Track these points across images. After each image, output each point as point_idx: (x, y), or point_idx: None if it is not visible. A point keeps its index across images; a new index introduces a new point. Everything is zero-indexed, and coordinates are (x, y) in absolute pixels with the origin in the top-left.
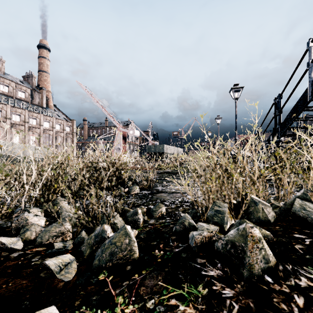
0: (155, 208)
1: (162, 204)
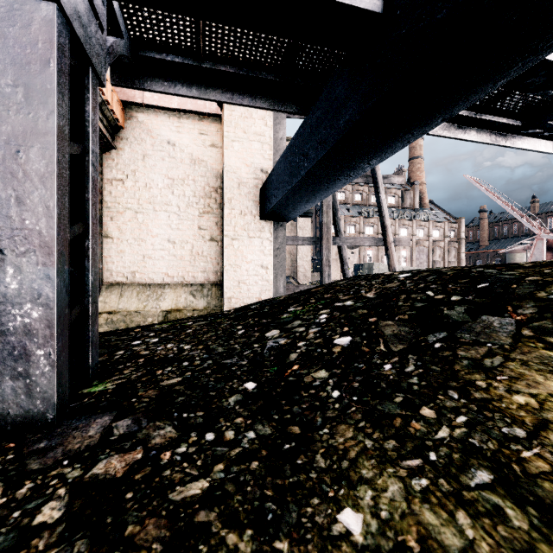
0: None
1: None
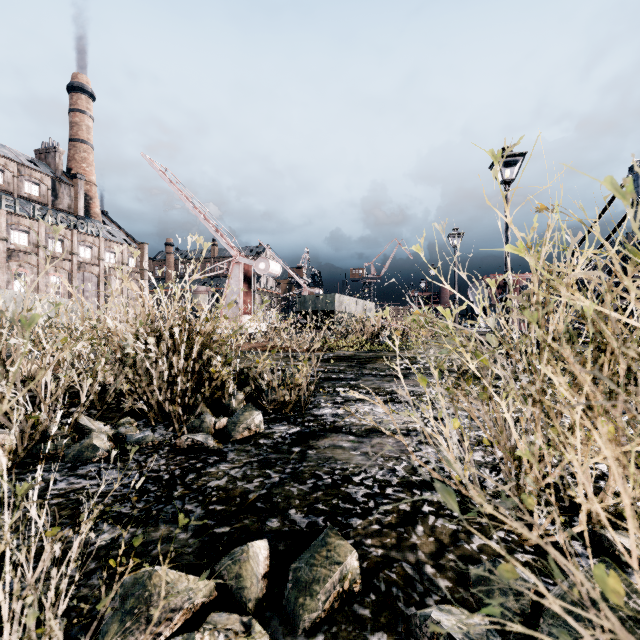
0: (310, 567)
1: (345, 541)
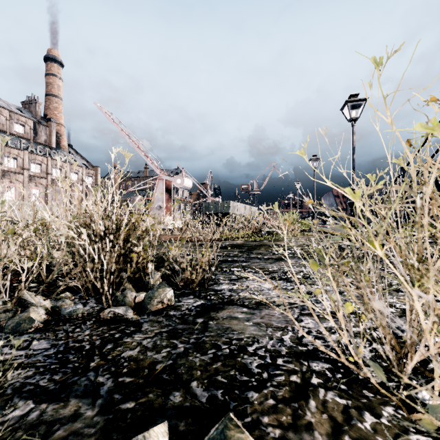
0: None
1: (245, 434)
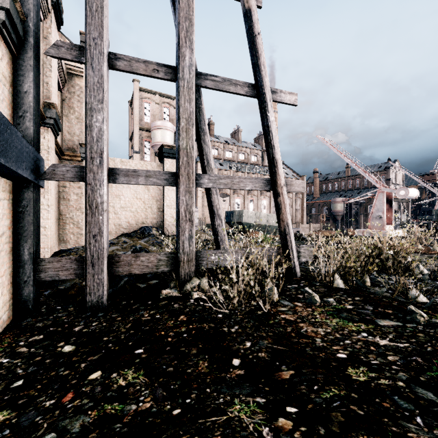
0: None
1: None
